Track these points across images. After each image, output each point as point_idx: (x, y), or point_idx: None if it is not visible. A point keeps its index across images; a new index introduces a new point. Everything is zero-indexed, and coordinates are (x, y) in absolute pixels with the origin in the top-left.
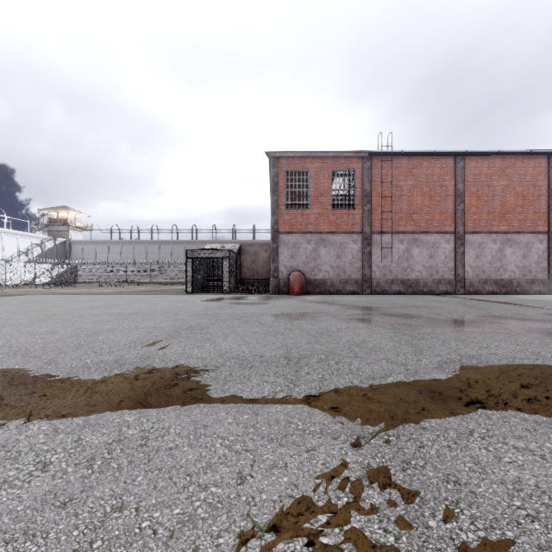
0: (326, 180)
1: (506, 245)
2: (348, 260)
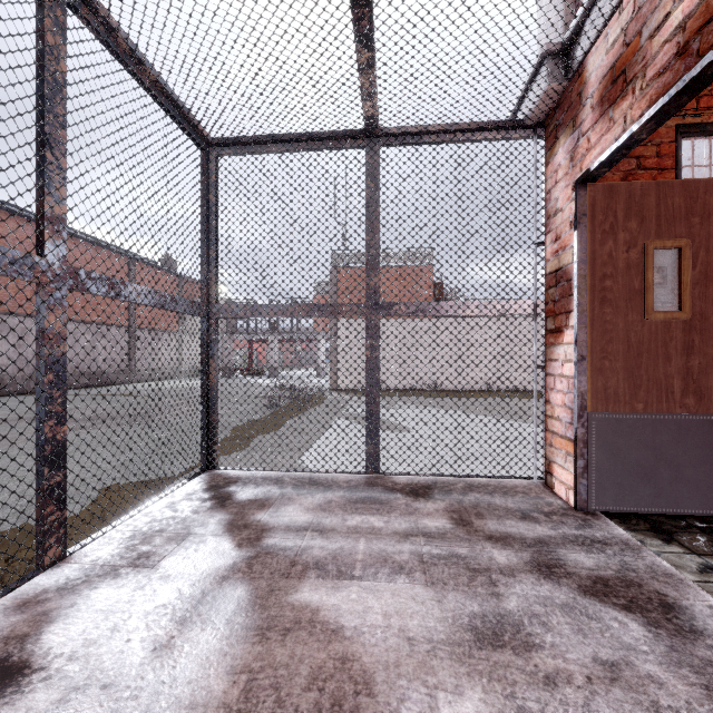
0: None
1: (99, 336)
2: None
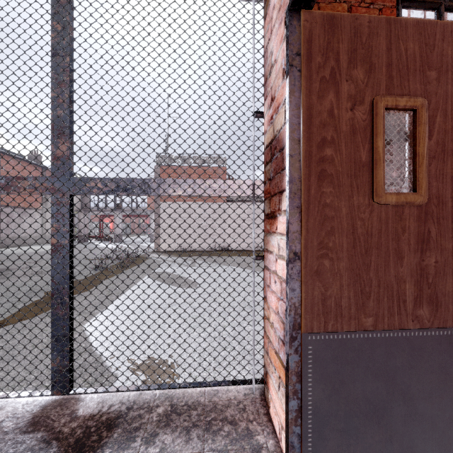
0: None
1: None
2: None
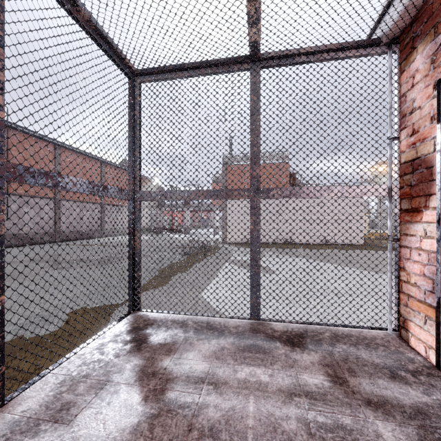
0: None
1: (83, 209)
2: None
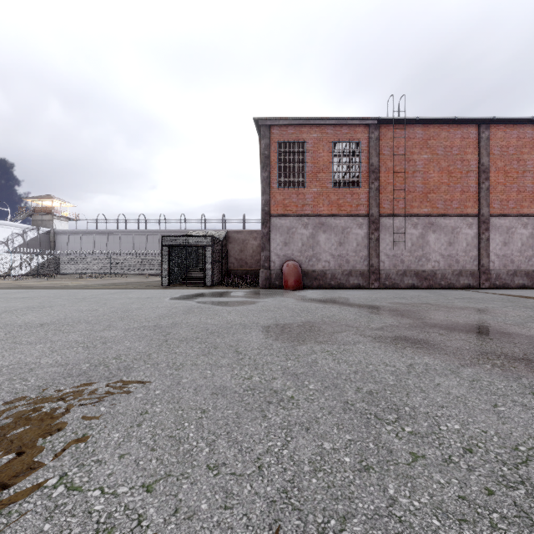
0: (326, 153)
1: None
2: (351, 248)
